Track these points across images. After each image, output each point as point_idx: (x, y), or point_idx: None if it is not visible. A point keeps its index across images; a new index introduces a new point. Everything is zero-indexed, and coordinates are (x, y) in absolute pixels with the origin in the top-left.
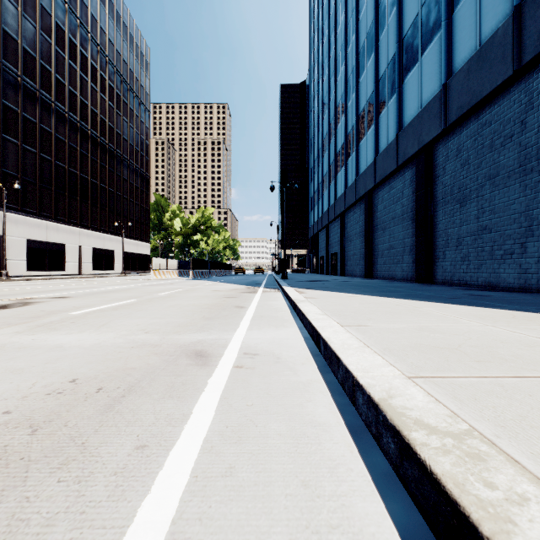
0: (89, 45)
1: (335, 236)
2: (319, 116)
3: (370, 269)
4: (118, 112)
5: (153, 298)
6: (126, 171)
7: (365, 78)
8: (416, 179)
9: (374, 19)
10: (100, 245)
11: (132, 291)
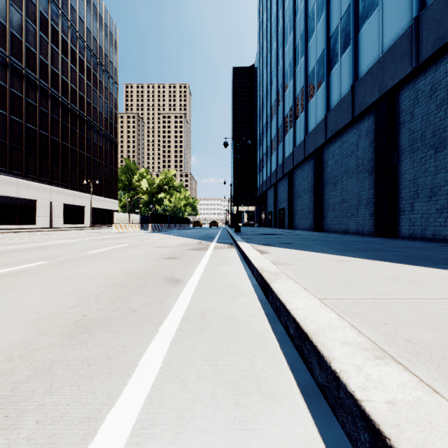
0: (60, 21)
1: (283, 193)
2: (267, 86)
3: (320, 223)
4: (88, 83)
5: (70, 259)
6: (95, 136)
7: (315, 39)
8: (375, 128)
9: None
10: (71, 202)
11: (65, 247)
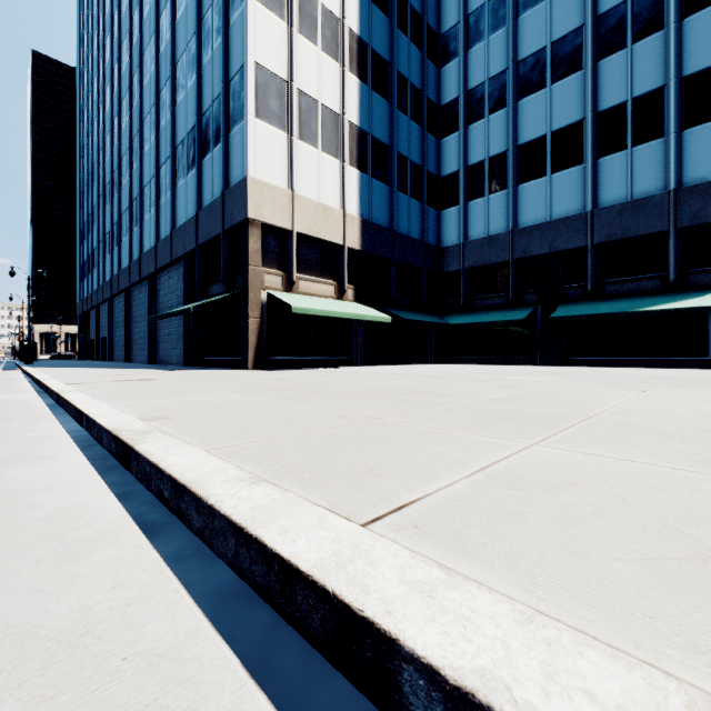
0: None
1: (105, 320)
2: (89, 175)
3: (130, 355)
4: None
5: None
6: None
7: (126, 188)
8: (149, 293)
9: (129, 149)
10: None
11: None
